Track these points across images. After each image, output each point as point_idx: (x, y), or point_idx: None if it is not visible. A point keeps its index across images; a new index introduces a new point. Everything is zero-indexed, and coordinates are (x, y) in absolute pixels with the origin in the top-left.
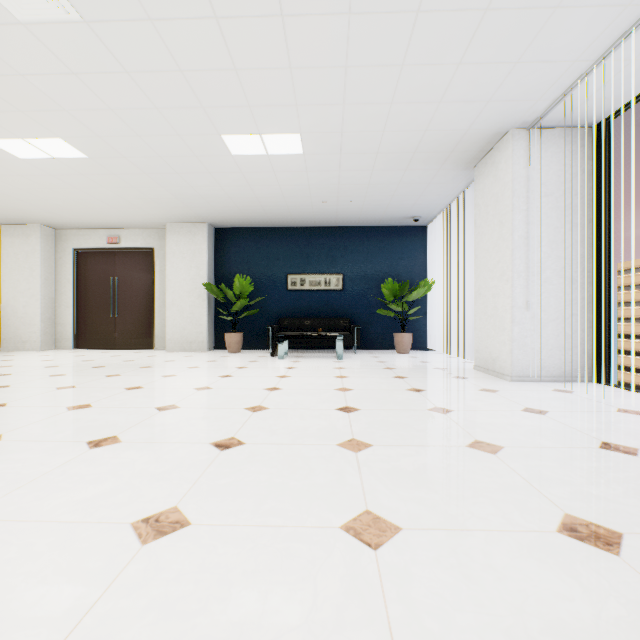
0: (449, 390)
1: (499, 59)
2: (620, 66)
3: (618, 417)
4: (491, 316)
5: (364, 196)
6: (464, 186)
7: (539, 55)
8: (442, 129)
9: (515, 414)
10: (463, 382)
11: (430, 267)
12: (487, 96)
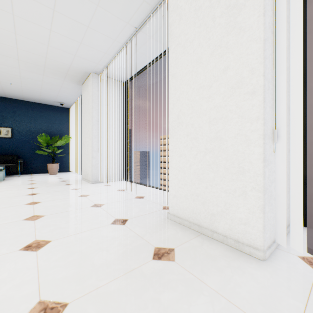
0: (54, 191)
1: (72, 37)
2: (123, 62)
3: (114, 193)
4: (87, 155)
5: (20, 83)
6: (81, 92)
7: (90, 44)
8: (56, 60)
9: (73, 198)
10: (67, 186)
11: (72, 129)
12: (73, 53)
